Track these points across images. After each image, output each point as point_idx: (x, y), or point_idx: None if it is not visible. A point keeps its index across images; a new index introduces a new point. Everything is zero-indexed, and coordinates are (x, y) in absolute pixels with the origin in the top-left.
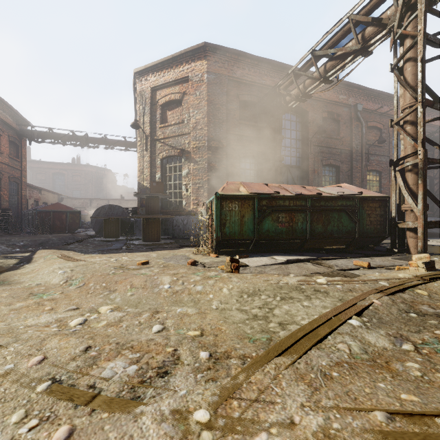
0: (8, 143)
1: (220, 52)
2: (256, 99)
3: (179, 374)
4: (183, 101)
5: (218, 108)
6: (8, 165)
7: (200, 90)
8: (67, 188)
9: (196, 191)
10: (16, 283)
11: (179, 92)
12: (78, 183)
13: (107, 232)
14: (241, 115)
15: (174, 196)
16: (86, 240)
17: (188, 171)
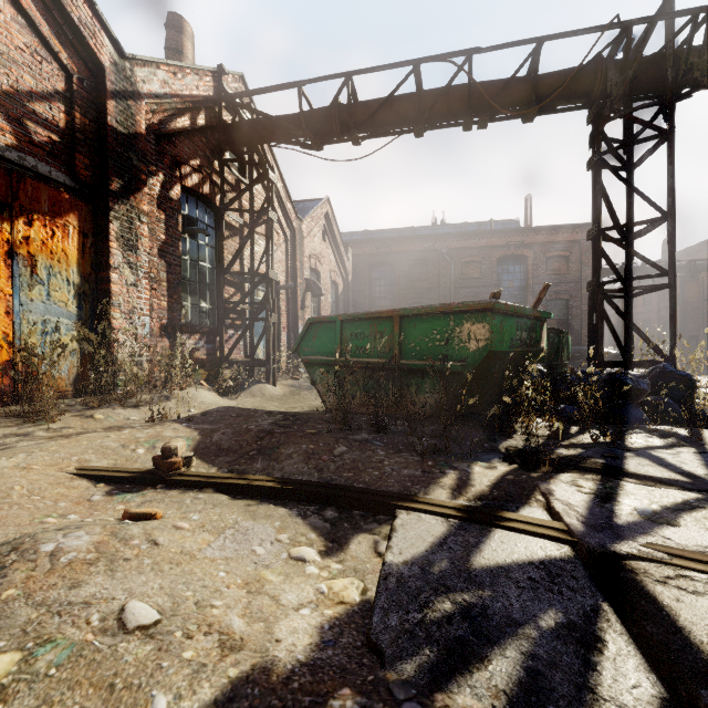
0: None
1: None
2: None
3: None
4: None
5: None
6: None
7: None
8: None
9: None
10: None
11: None
12: None
13: None
14: None
15: None
16: None
17: None
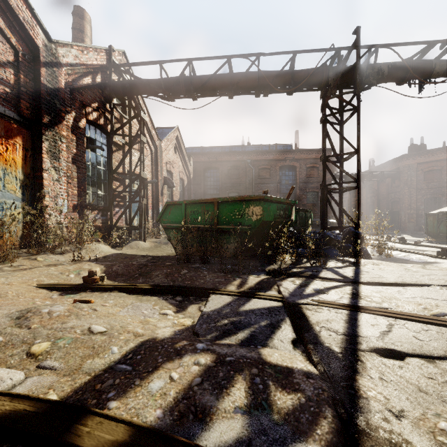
0: None
1: None
2: None
3: None
4: None
5: None
6: None
7: None
8: None
9: None
10: None
11: None
12: None
13: None
14: None
15: None
16: None
17: None
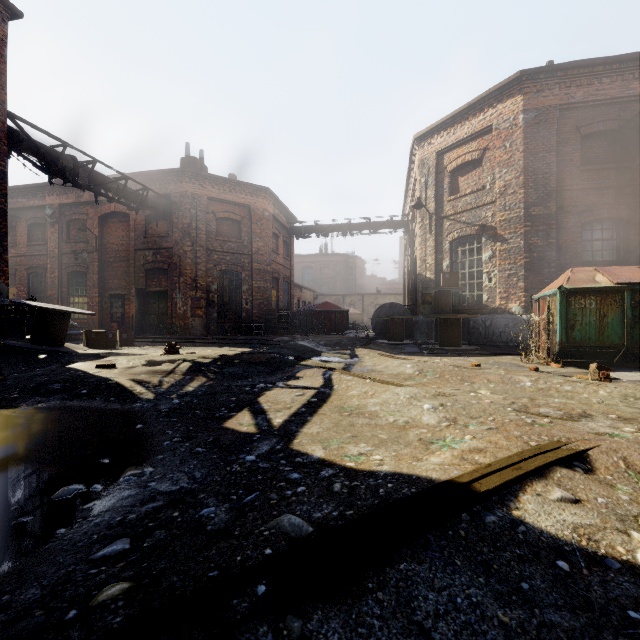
0: (282, 243)
1: (545, 75)
2: (615, 124)
3: (598, 418)
4: (484, 159)
5: (543, 158)
6: (282, 265)
7: (511, 139)
8: (315, 283)
9: (506, 280)
10: (377, 371)
11: (478, 149)
12: (326, 276)
13: (392, 334)
14: (584, 157)
15: (469, 289)
16: (374, 343)
17: (492, 254)
